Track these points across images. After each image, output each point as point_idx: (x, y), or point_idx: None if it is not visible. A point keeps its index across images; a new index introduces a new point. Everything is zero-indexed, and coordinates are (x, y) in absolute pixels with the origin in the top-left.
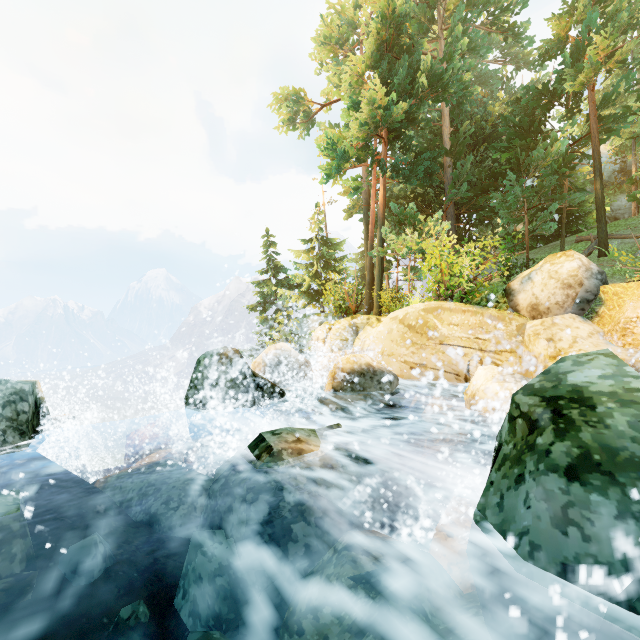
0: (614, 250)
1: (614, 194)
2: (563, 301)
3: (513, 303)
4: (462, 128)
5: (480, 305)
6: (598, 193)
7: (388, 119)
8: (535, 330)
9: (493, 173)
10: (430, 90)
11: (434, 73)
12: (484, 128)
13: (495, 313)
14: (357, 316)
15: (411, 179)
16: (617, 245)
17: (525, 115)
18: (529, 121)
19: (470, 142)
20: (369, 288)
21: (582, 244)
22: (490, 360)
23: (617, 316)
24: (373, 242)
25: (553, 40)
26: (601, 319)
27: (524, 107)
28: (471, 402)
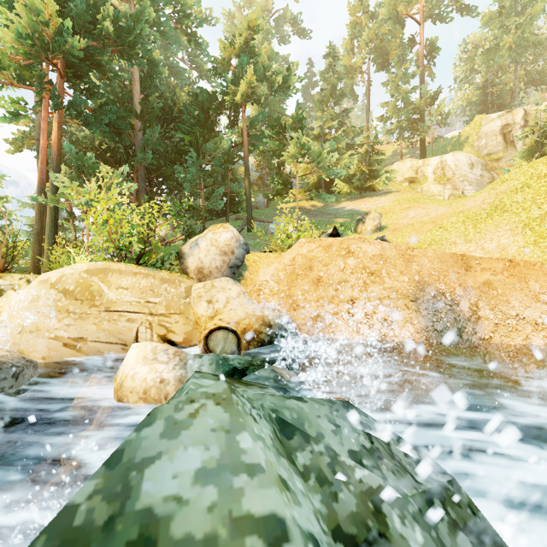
0: (256, 228)
1: (257, 192)
2: (221, 266)
3: (184, 266)
4: (152, 99)
5: (155, 266)
6: (248, 187)
7: (62, 46)
8: (199, 293)
9: (178, 149)
10: (115, 41)
11: (119, 25)
12: (172, 108)
13: (167, 275)
14: (3, 275)
15: (94, 126)
16: (257, 225)
17: (203, 111)
18: (205, 117)
19: (159, 115)
20: (39, 240)
21: (239, 222)
22: (160, 324)
23: (255, 279)
24: (45, 185)
25: (221, 61)
26: (246, 281)
27: (202, 104)
28: (119, 393)
